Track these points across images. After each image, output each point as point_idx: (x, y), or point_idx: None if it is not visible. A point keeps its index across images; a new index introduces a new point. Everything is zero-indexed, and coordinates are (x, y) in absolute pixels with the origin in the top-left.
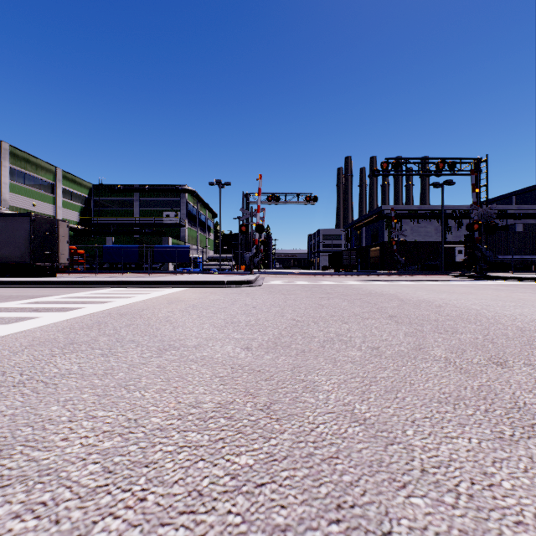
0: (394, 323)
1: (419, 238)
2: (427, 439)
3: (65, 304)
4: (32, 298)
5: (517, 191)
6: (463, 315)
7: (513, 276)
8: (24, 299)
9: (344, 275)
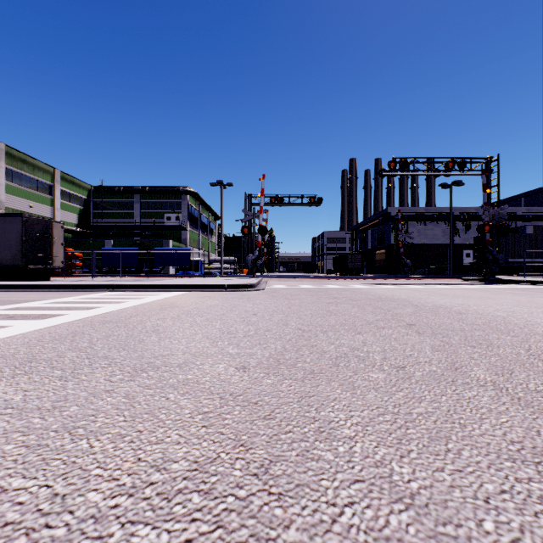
0: (415, 334)
1: (426, 240)
2: (522, 542)
3: (47, 310)
4: (14, 303)
5: (526, 193)
6: (490, 323)
7: (527, 280)
8: (5, 304)
9: (350, 278)
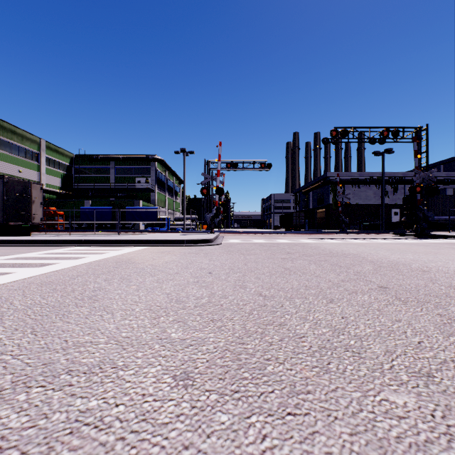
0: (398, 302)
1: (359, 201)
2: None
3: None
4: None
5: (445, 160)
6: None
7: None
8: None
9: (296, 233)
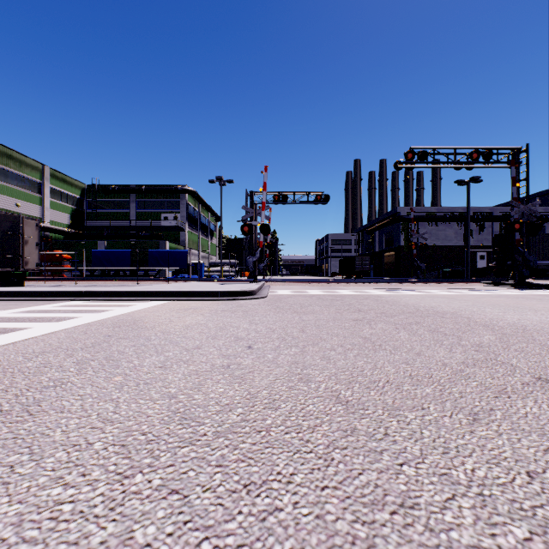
0: None
1: (437, 242)
2: None
3: None
4: None
5: (542, 192)
6: None
7: None
8: None
9: (362, 282)
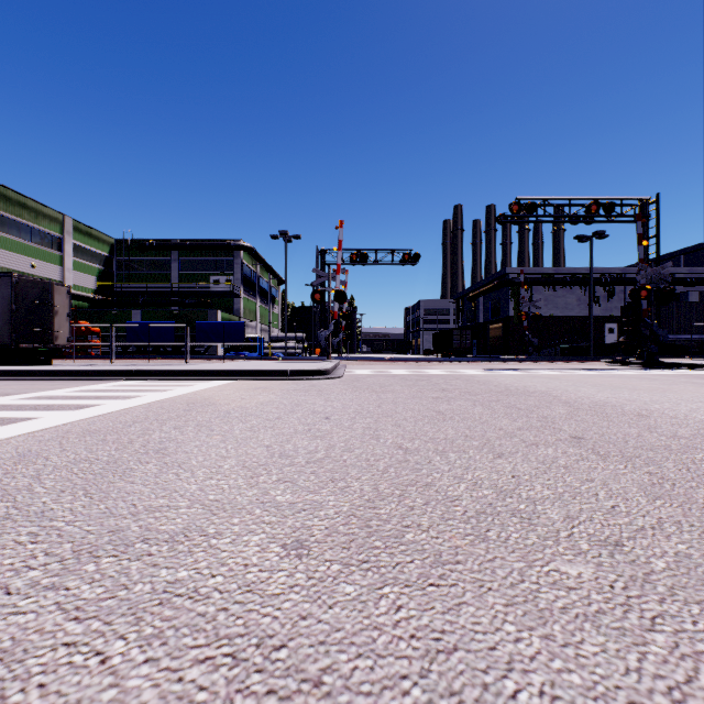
0: (594, 457)
1: (555, 311)
2: None
3: (13, 411)
4: None
5: (687, 248)
6: (703, 435)
7: (700, 364)
8: None
9: (458, 361)
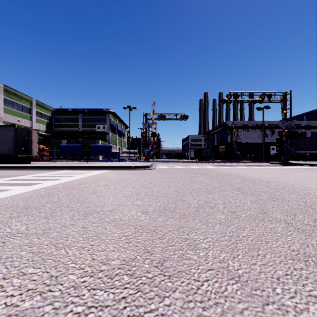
0: (241, 194)
1: (248, 140)
2: (295, 298)
3: (31, 181)
4: (11, 177)
5: (307, 112)
6: (285, 188)
7: (307, 163)
8: (7, 177)
9: (204, 162)
